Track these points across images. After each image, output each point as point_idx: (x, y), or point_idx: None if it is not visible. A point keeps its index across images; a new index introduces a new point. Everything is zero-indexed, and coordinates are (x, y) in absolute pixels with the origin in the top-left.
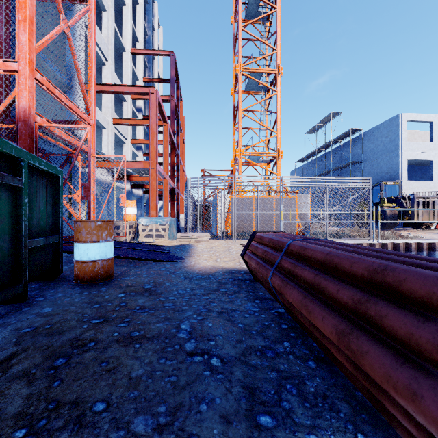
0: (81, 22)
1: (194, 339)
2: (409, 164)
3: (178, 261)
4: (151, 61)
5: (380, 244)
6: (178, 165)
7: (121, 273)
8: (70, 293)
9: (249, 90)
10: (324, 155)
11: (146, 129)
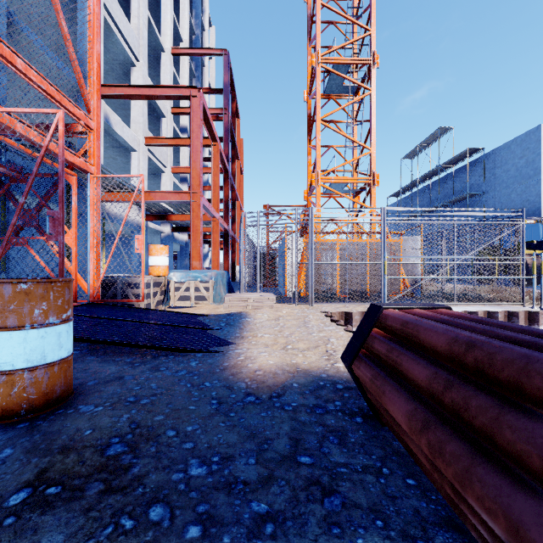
0: None
1: None
2: None
3: (216, 351)
4: (200, 69)
5: None
6: (234, 201)
7: (93, 385)
8: None
9: (330, 93)
10: (428, 187)
11: None
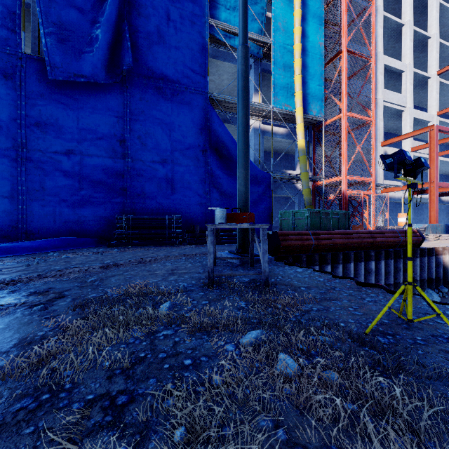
0: (380, 105)
1: None
2: None
3: None
4: None
5: None
6: None
7: None
8: None
9: None
10: None
11: None
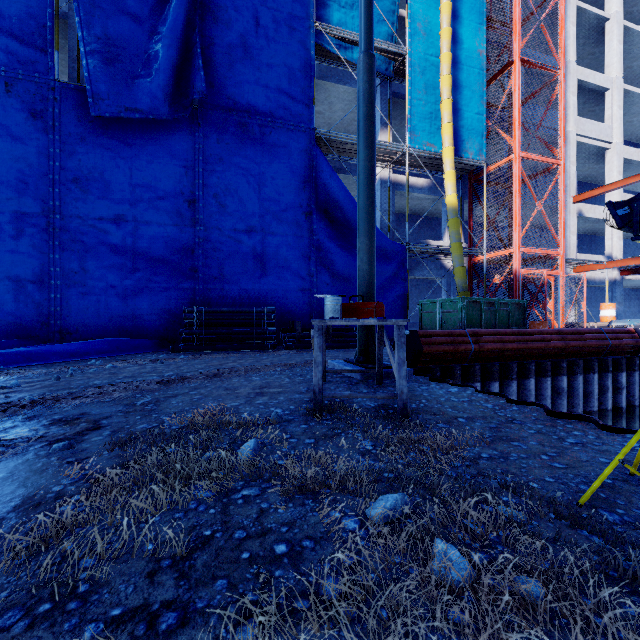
0: (571, 141)
1: None
2: None
3: None
4: None
5: None
6: None
7: None
8: None
9: None
10: None
11: None
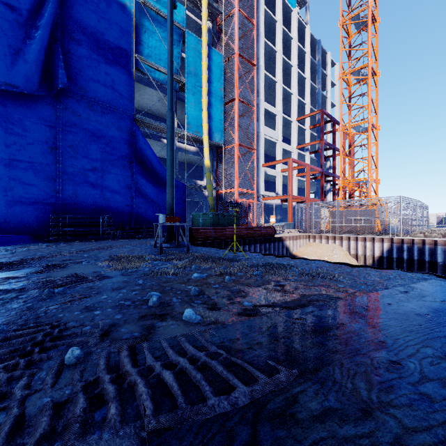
0: (262, 137)
1: None
2: None
3: None
4: (320, 106)
5: (390, 239)
6: (334, 182)
7: None
8: None
9: (361, 131)
10: None
11: (315, 158)
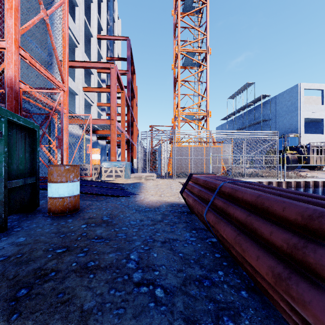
0: (58, 14)
1: (141, 269)
2: (306, 121)
3: (131, 196)
4: (112, 45)
5: (286, 182)
6: (133, 122)
7: (86, 206)
8: (42, 224)
9: (185, 66)
10: (242, 115)
11: (109, 95)
